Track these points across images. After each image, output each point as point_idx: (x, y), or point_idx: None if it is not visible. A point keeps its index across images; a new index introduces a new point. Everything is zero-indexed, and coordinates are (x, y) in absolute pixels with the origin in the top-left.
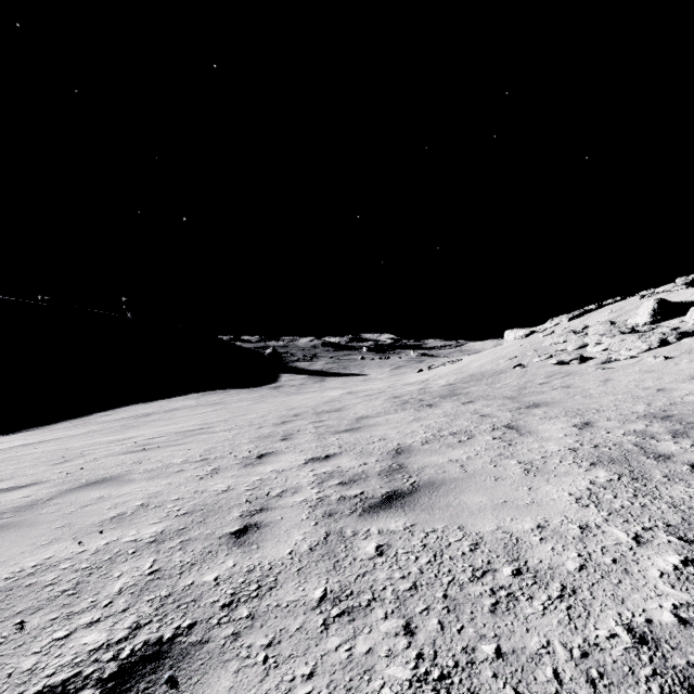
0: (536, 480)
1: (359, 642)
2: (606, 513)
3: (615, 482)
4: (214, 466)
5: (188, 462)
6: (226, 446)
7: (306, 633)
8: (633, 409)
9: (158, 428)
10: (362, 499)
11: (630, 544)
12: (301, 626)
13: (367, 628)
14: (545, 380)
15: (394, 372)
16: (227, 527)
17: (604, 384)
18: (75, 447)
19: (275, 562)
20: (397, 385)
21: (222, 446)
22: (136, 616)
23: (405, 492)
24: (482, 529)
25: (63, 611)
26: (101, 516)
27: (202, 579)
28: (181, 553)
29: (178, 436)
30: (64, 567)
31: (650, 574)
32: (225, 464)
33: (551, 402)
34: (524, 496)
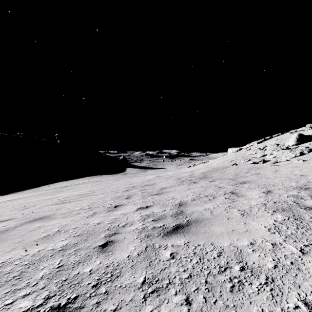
0: (247, 219)
1: (162, 309)
2: (284, 237)
3: (286, 220)
4: (93, 211)
5: (82, 209)
6: (100, 201)
7: (134, 303)
8: (290, 184)
9: (70, 193)
10: (163, 228)
11: (299, 254)
12: (132, 298)
13: (166, 300)
14: (247, 170)
15: (177, 167)
16: (97, 242)
17: (275, 172)
18: (31, 201)
19: (120, 261)
20: (179, 173)
21: (98, 201)
22: (48, 291)
23: (184, 225)
24: (222, 245)
25: (12, 288)
26: (38, 236)
27: (83, 271)
28: (74, 256)
29: (78, 196)
30: (16, 263)
31: (311, 271)
32: (99, 210)
33: (251, 181)
34: (242, 227)
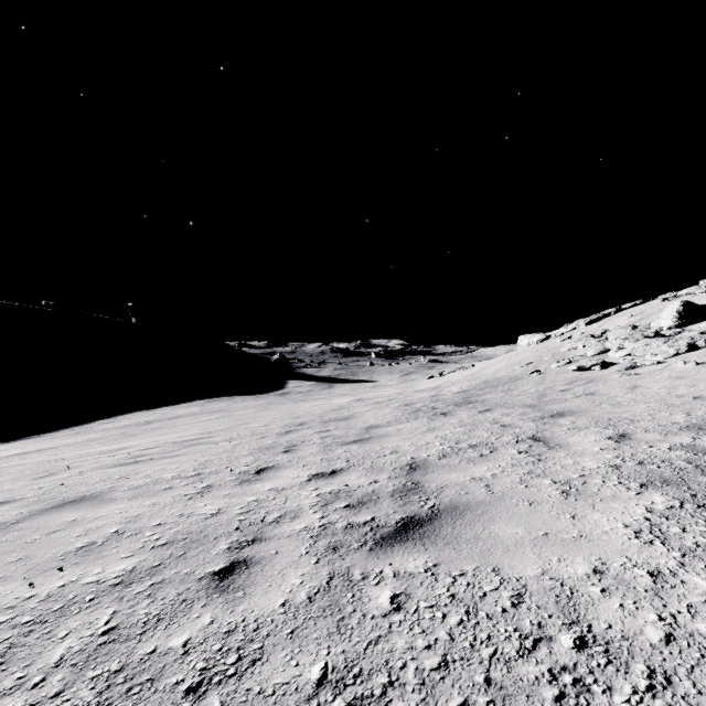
0: (579, 506)
1: None
2: (679, 553)
3: (677, 509)
4: (206, 483)
5: (179, 477)
6: (223, 458)
7: None
8: (672, 419)
9: (157, 437)
10: (373, 527)
11: None
12: None
13: None
14: (566, 386)
15: (404, 378)
16: (210, 564)
17: (632, 391)
18: (65, 458)
19: (264, 618)
20: (408, 392)
21: (219, 458)
22: (69, 705)
23: (423, 519)
24: (523, 573)
25: None
26: (66, 547)
27: (167, 644)
28: (149, 602)
29: (174, 446)
30: (1, 621)
31: None
32: (219, 481)
33: (577, 411)
34: (568, 526)
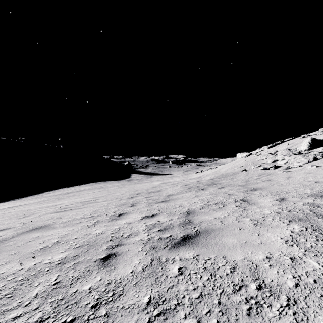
0: (261, 230)
1: None
2: (303, 250)
3: (304, 231)
4: (96, 220)
5: (83, 218)
6: (103, 209)
7: None
8: (305, 191)
9: (72, 200)
10: (170, 239)
11: (322, 270)
12: (136, 322)
13: None
14: (258, 177)
15: (184, 173)
16: (99, 255)
17: (287, 179)
18: (31, 209)
19: (123, 277)
20: (186, 179)
21: (101, 209)
22: (41, 313)
23: (192, 236)
24: (236, 259)
25: (2, 308)
26: (35, 248)
27: (82, 288)
28: (73, 271)
29: (81, 204)
30: (9, 279)
31: None
32: (101, 219)
33: (262, 188)
34: (256, 239)
